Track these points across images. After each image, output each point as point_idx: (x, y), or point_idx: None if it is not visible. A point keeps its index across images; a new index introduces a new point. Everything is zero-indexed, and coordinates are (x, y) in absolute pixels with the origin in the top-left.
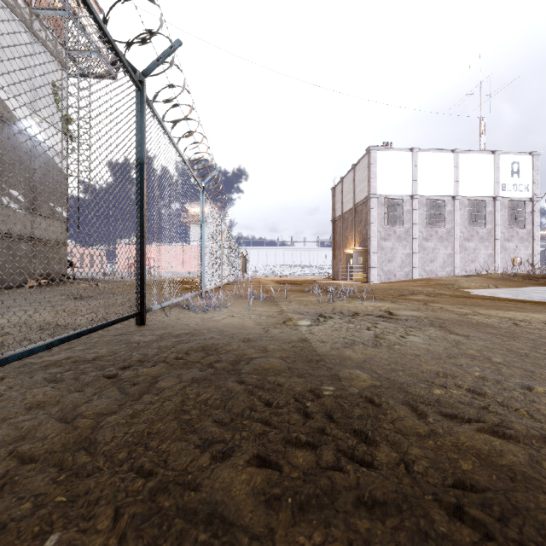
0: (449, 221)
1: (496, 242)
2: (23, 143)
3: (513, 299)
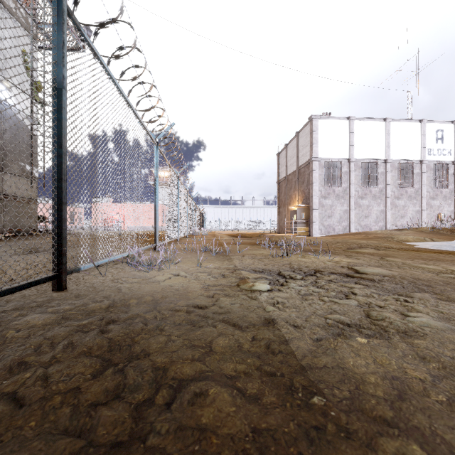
0: (381, 181)
1: (422, 200)
2: None
3: None
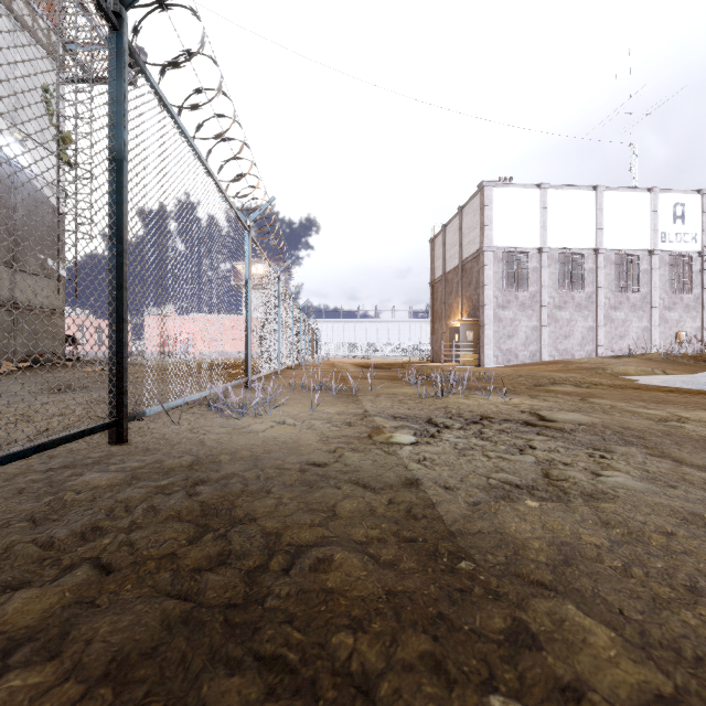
0: (589, 283)
1: (652, 311)
2: None
3: (705, 391)
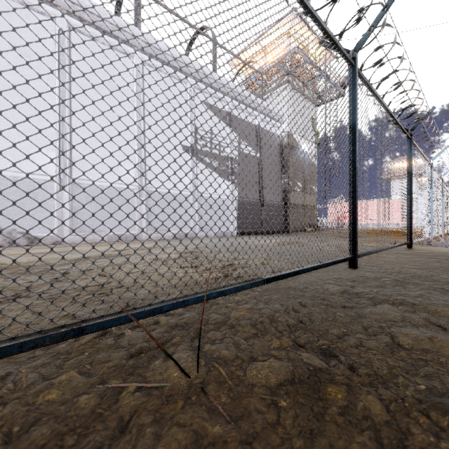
0: None
1: None
2: (301, 157)
3: None
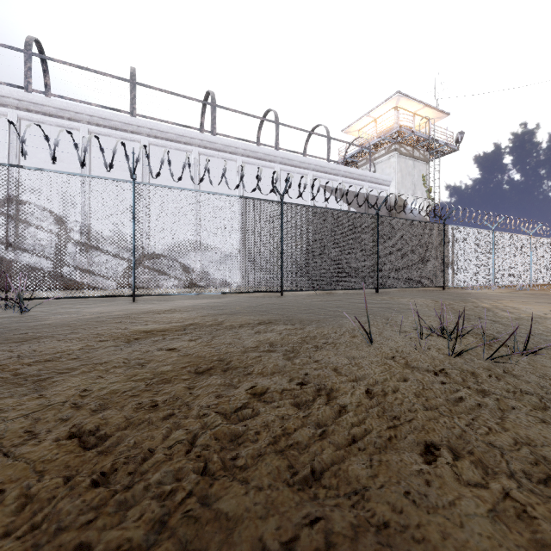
0: None
1: None
2: (410, 214)
3: None
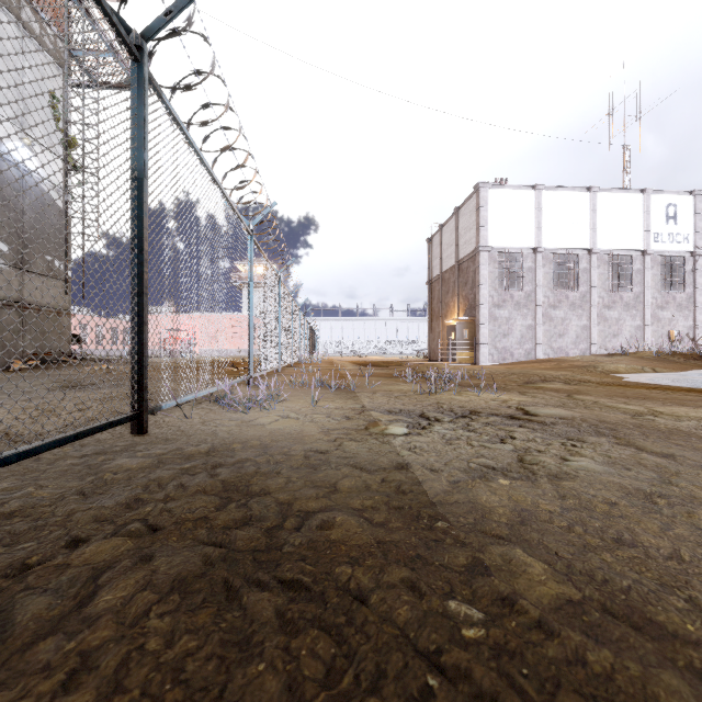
0: (583, 282)
1: (645, 310)
2: (7, 173)
3: (688, 388)
